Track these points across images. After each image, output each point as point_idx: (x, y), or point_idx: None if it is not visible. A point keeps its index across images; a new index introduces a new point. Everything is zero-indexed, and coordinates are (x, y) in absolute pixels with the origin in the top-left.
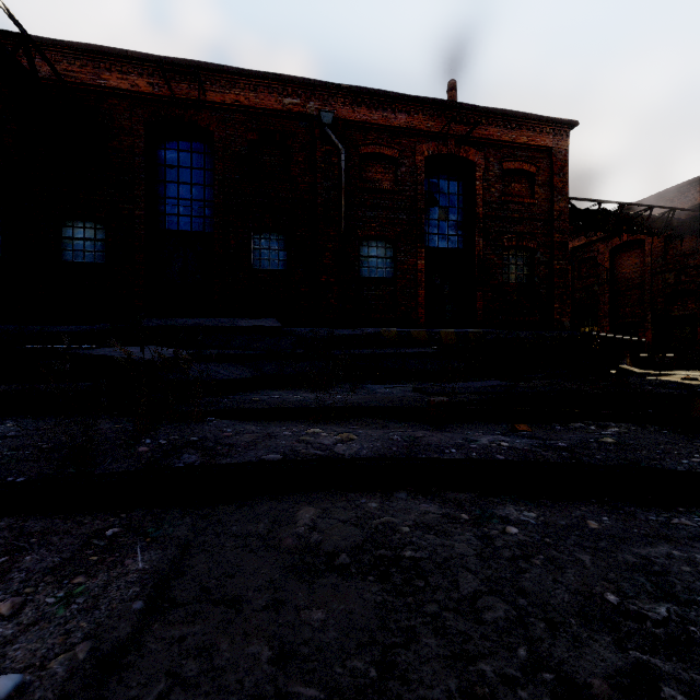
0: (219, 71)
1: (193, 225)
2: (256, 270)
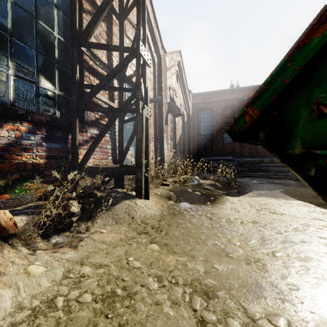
0: (215, 93)
1: (207, 132)
2: (224, 143)
